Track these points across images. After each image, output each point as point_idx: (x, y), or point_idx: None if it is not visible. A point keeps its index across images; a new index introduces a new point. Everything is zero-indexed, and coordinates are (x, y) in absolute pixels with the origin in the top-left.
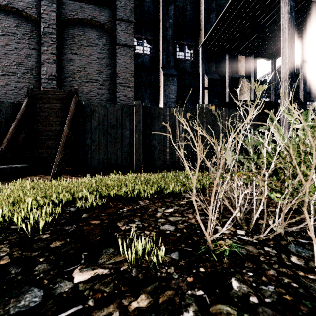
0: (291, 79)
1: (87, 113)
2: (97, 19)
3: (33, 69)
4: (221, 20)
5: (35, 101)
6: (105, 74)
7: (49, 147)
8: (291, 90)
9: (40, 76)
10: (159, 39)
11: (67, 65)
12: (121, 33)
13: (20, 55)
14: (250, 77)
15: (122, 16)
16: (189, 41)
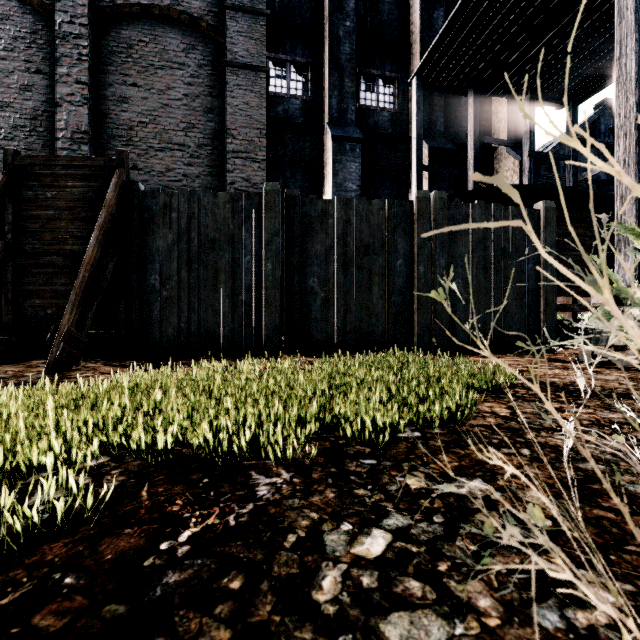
0: None
1: (150, 212)
2: (183, 6)
3: (37, 119)
4: (462, 14)
5: (23, 183)
6: (201, 132)
7: (58, 295)
8: None
9: (54, 134)
10: (323, 64)
11: (115, 111)
12: (238, 39)
13: (7, 85)
14: (520, 145)
15: (239, 0)
16: (388, 69)
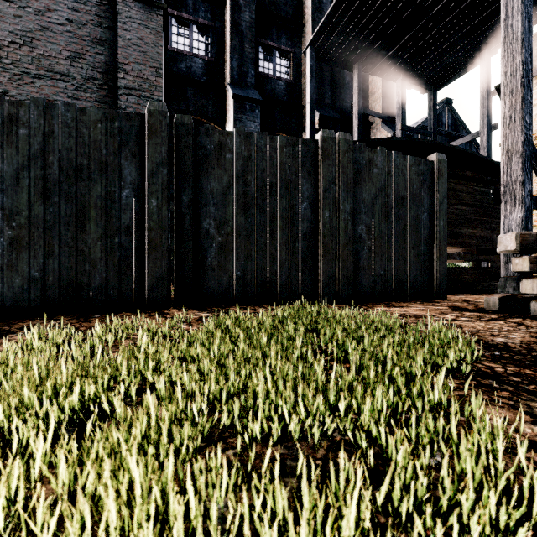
0: (526, 87)
1: None
2: None
3: None
4: None
5: None
6: (89, 64)
7: None
8: (526, 112)
9: None
10: (225, 29)
11: None
12: None
13: None
14: (394, 119)
15: None
16: (284, 43)
